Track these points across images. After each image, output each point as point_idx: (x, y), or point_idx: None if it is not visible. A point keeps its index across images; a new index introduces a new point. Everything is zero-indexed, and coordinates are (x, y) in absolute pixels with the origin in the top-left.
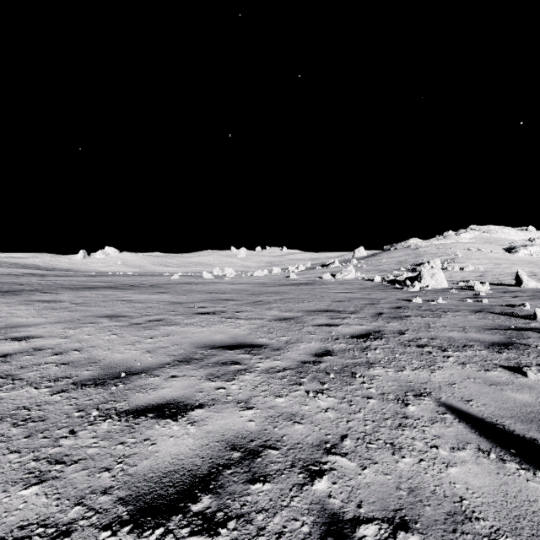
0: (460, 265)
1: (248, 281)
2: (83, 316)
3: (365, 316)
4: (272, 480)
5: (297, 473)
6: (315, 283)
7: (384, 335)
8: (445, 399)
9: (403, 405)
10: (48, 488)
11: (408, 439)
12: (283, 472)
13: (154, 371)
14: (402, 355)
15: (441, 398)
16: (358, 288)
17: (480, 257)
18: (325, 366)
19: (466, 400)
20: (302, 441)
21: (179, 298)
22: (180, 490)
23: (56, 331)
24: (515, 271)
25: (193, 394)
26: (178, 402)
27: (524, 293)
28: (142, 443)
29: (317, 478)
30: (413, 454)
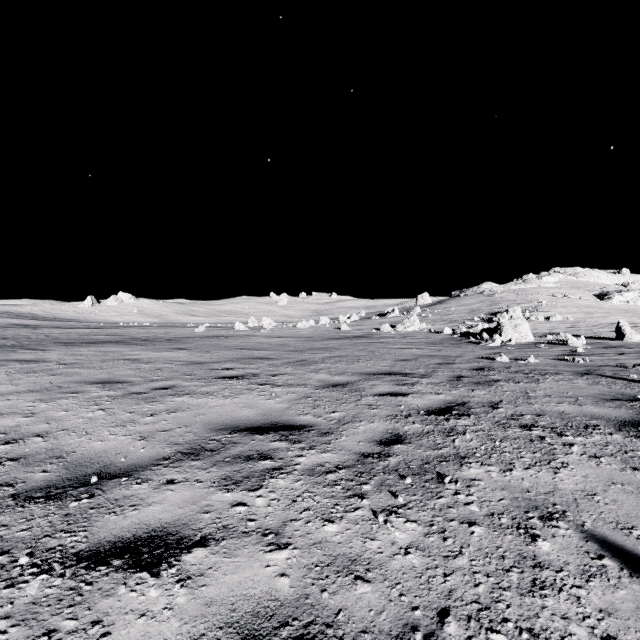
0: (544, 314)
1: (290, 334)
2: (68, 382)
3: (441, 381)
4: None
5: None
6: (372, 336)
7: (471, 409)
8: (591, 526)
9: (529, 538)
10: None
11: (557, 618)
12: None
13: (143, 472)
14: (503, 443)
15: (585, 524)
16: (424, 342)
17: (567, 305)
18: (396, 462)
19: (625, 527)
20: (371, 626)
21: (200, 356)
22: None
23: (21, 404)
24: (611, 321)
25: (195, 517)
26: (168, 533)
27: (630, 348)
28: (85, 632)
29: None
30: None
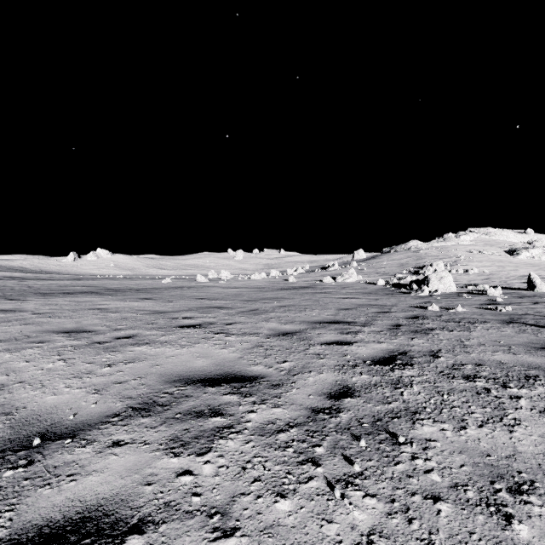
0: (463, 268)
1: (244, 285)
2: (37, 332)
3: (381, 330)
4: None
5: None
6: (316, 286)
7: (414, 359)
8: None
9: (503, 520)
10: None
11: None
12: None
13: (90, 432)
14: (451, 396)
15: None
16: (362, 292)
17: (482, 260)
18: (347, 419)
19: None
20: None
21: (164, 305)
22: None
23: None
24: (521, 274)
25: (135, 490)
26: (103, 513)
27: (542, 298)
28: None
29: None
30: None
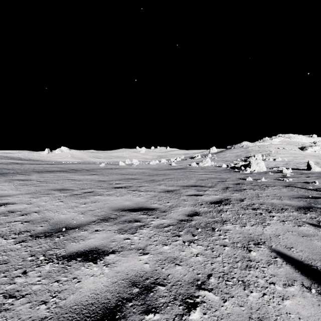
0: (273, 157)
1: (146, 167)
2: (43, 190)
3: (218, 189)
4: (161, 311)
5: (178, 305)
6: (187, 168)
7: (231, 202)
8: (274, 247)
9: (248, 251)
10: (0, 319)
11: (253, 277)
12: (168, 304)
13: (84, 227)
14: (243, 215)
15: (272, 246)
16: (212, 171)
17: (285, 153)
18: (195, 223)
19: (288, 247)
20: (181, 279)
21: (104, 178)
22: (95, 320)
23: (24, 199)
24: (306, 161)
25: (109, 243)
26: (98, 249)
27: (313, 174)
28: (71, 281)
29: (192, 310)
30: (258, 289)
